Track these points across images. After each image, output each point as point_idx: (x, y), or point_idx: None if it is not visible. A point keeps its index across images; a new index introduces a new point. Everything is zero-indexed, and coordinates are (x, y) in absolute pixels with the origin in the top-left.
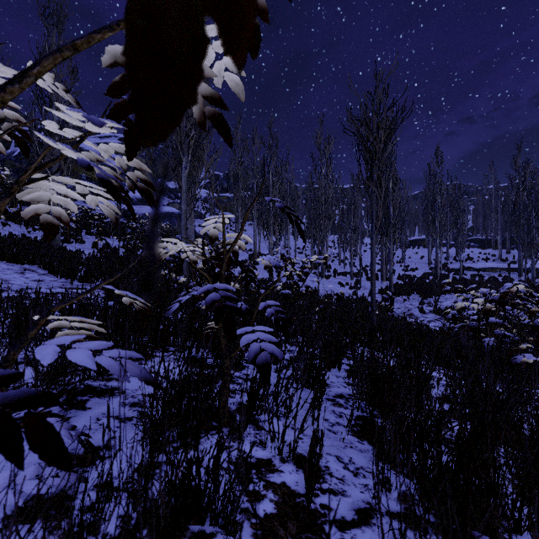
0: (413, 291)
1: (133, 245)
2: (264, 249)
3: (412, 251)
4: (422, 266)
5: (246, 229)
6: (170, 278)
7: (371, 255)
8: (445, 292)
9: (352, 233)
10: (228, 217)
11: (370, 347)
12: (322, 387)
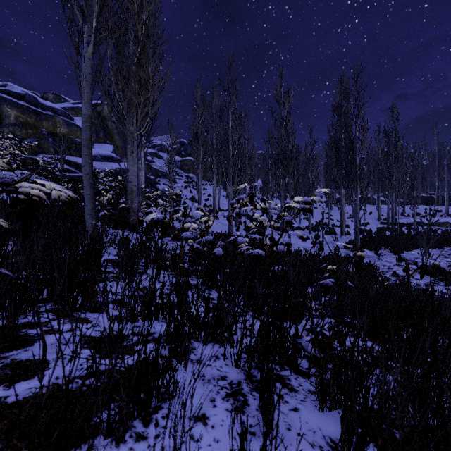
0: (381, 246)
1: (80, 196)
2: (223, 205)
3: None
4: (372, 221)
5: (207, 188)
6: None
7: None
8: None
9: (311, 188)
10: (191, 178)
11: None
12: None
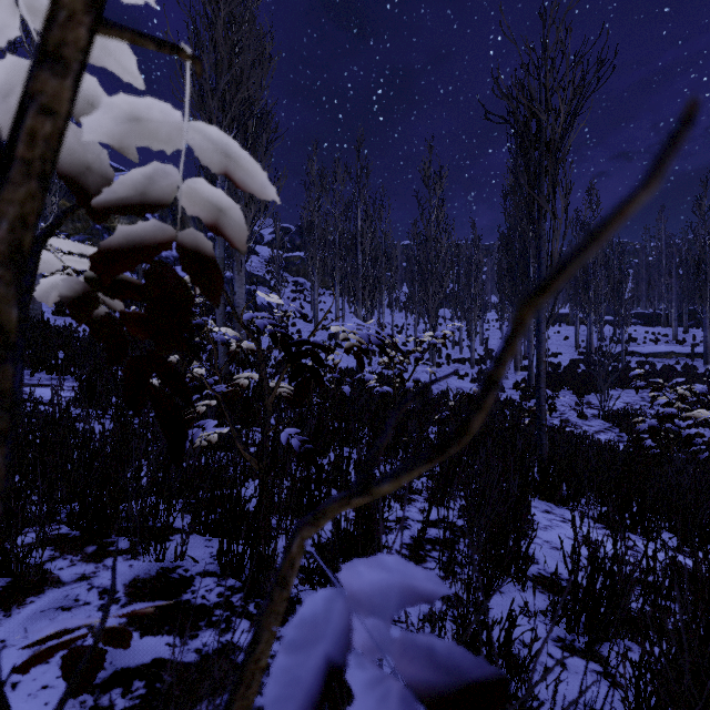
0: (563, 386)
1: None
2: None
3: (551, 330)
4: (567, 350)
5: (325, 300)
6: (183, 368)
7: (538, 328)
8: (636, 390)
9: (473, 304)
10: (302, 284)
11: (613, 545)
12: (519, 706)
